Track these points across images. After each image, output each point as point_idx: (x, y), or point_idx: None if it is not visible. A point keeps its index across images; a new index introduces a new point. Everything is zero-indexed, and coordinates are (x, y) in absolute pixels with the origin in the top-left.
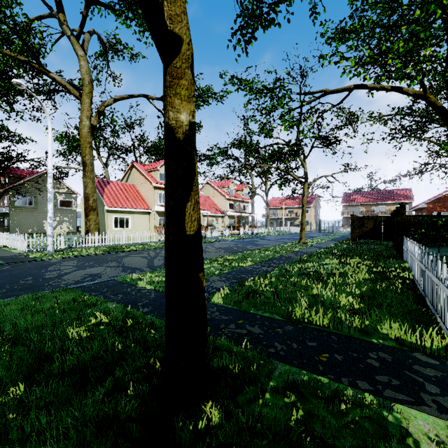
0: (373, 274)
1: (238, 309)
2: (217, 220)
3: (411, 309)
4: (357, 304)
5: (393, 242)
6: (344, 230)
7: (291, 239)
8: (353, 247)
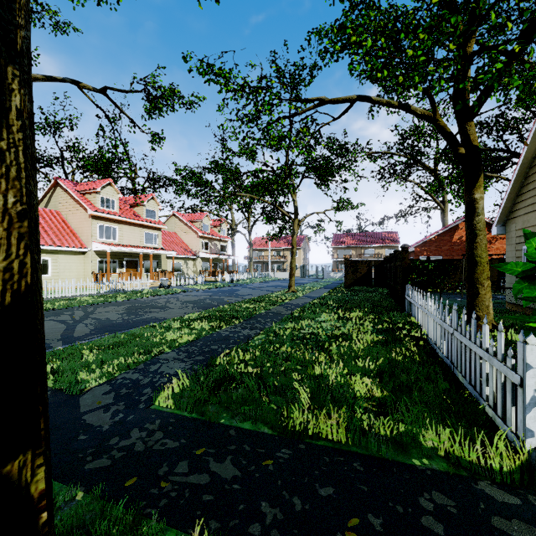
0: (381, 334)
1: (199, 419)
2: (186, 264)
3: (442, 389)
4: (379, 392)
5: (389, 289)
6: (334, 275)
7: (279, 286)
8: (349, 296)
